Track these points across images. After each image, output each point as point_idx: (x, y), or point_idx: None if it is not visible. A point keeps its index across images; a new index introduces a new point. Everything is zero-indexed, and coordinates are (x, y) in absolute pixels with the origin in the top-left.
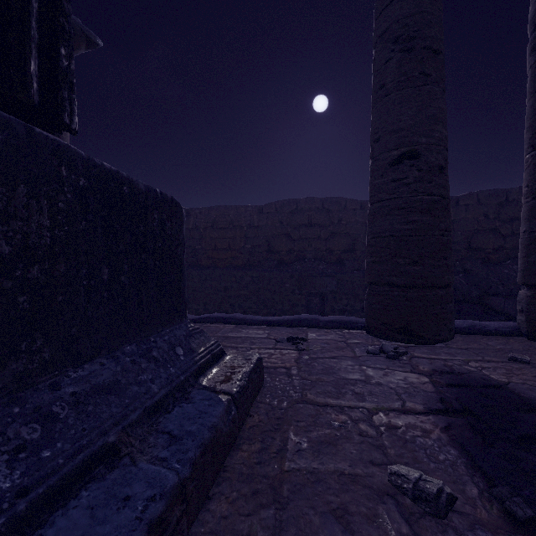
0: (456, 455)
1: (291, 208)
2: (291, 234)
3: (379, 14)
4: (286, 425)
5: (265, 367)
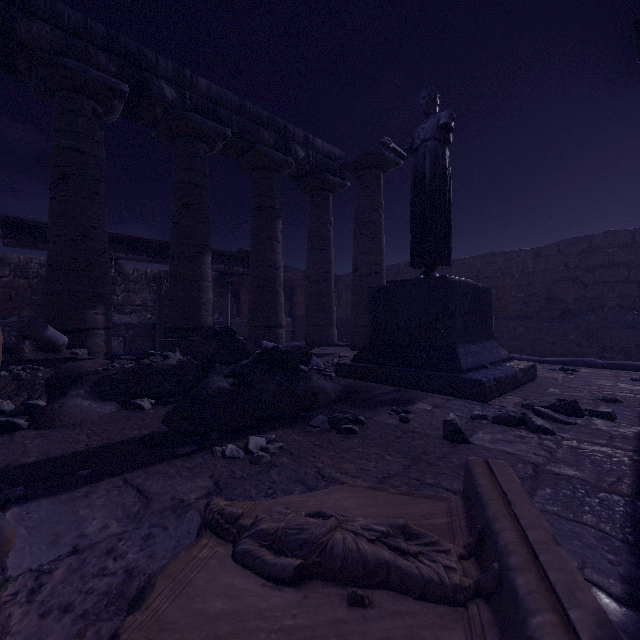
0: None
1: (581, 248)
2: (581, 279)
3: None
4: (549, 387)
5: (539, 376)
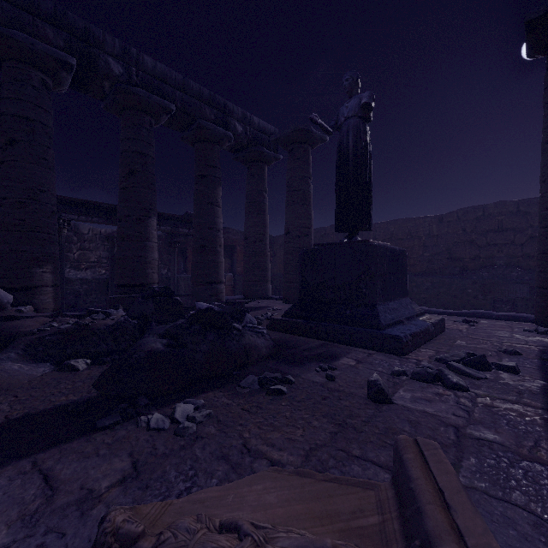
0: (537, 352)
1: (476, 215)
2: (476, 241)
3: (546, 86)
4: (456, 339)
5: (446, 328)
